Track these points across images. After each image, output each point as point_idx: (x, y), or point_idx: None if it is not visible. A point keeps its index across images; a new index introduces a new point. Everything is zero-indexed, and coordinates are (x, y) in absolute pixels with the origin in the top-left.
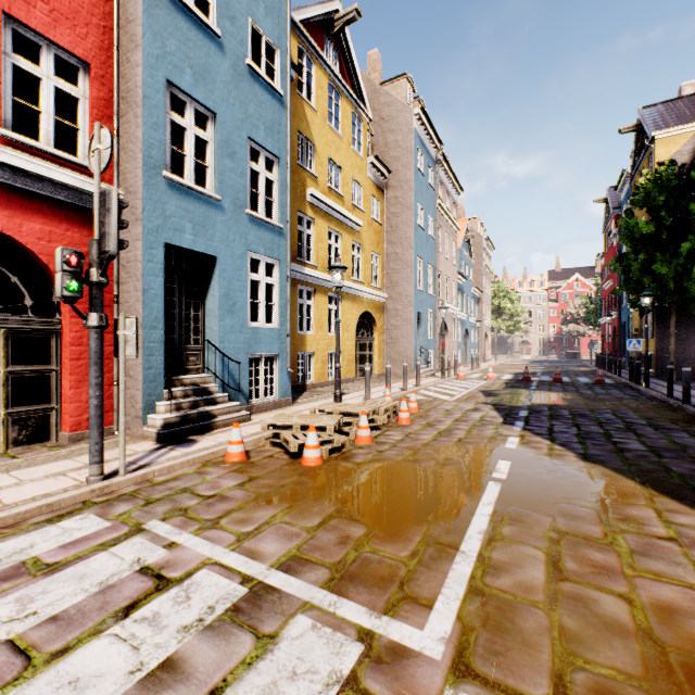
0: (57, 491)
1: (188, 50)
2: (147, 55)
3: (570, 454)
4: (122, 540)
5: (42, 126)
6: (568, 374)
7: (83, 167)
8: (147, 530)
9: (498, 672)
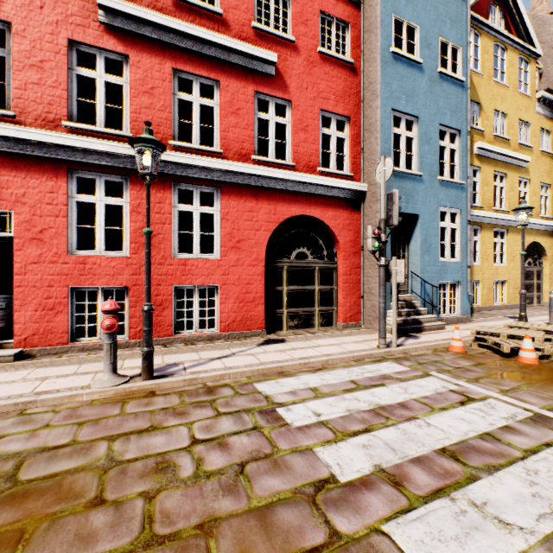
0: (366, 349)
1: (402, 84)
2: (382, 100)
3: None
4: (424, 376)
5: (331, 160)
6: None
7: (347, 176)
8: (433, 375)
9: None
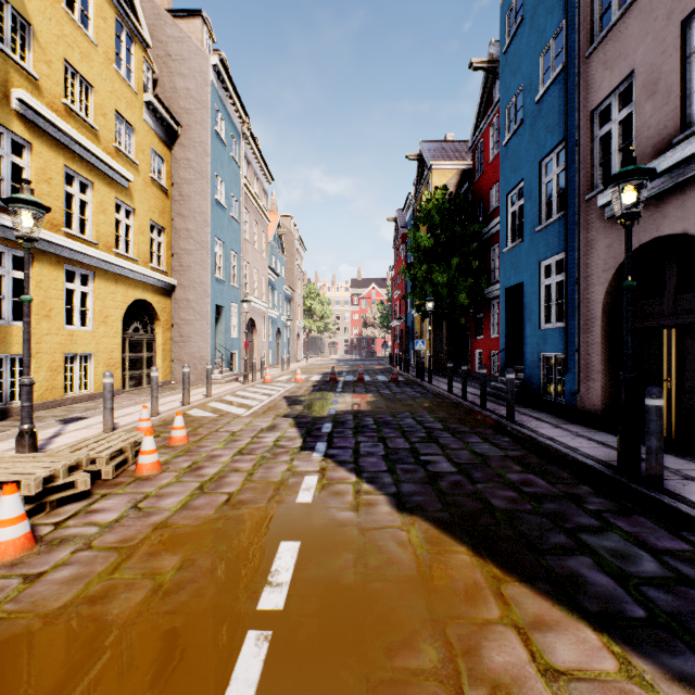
0: None
1: None
2: None
3: (382, 499)
4: None
5: None
6: (369, 372)
7: None
8: None
9: None
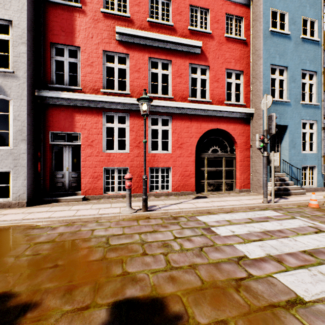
0: (255, 203)
1: (277, 48)
2: (264, 59)
3: None
4: (292, 218)
5: (232, 96)
6: None
7: (242, 105)
8: (298, 218)
9: None
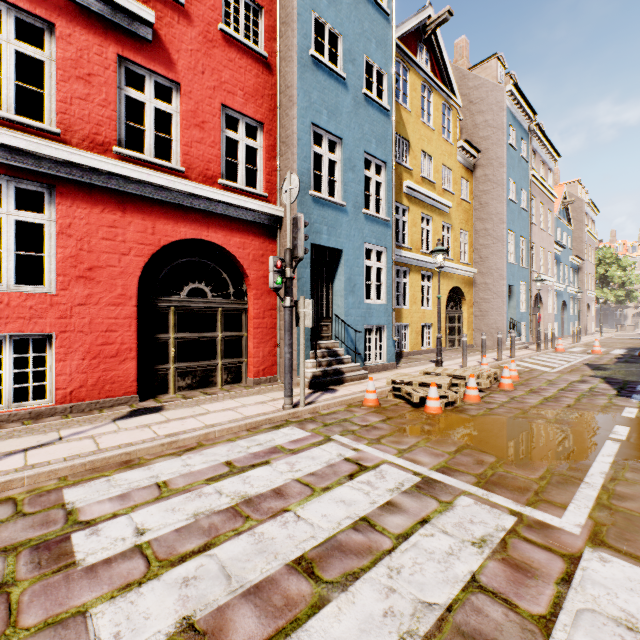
0: (268, 412)
1: (324, 96)
2: (300, 109)
3: None
4: (323, 443)
5: (239, 173)
6: None
7: (260, 196)
8: (335, 440)
9: (629, 548)
